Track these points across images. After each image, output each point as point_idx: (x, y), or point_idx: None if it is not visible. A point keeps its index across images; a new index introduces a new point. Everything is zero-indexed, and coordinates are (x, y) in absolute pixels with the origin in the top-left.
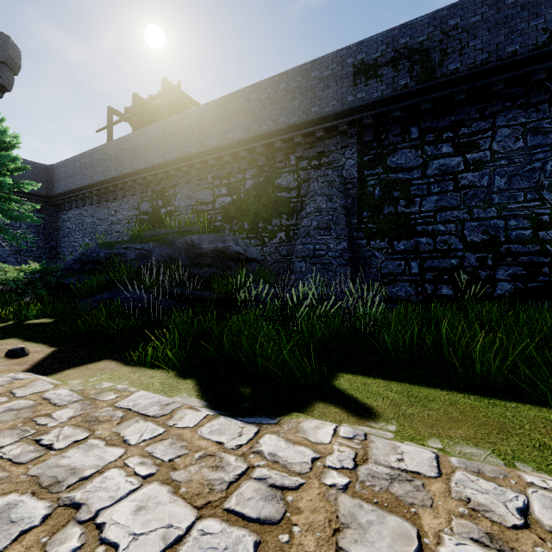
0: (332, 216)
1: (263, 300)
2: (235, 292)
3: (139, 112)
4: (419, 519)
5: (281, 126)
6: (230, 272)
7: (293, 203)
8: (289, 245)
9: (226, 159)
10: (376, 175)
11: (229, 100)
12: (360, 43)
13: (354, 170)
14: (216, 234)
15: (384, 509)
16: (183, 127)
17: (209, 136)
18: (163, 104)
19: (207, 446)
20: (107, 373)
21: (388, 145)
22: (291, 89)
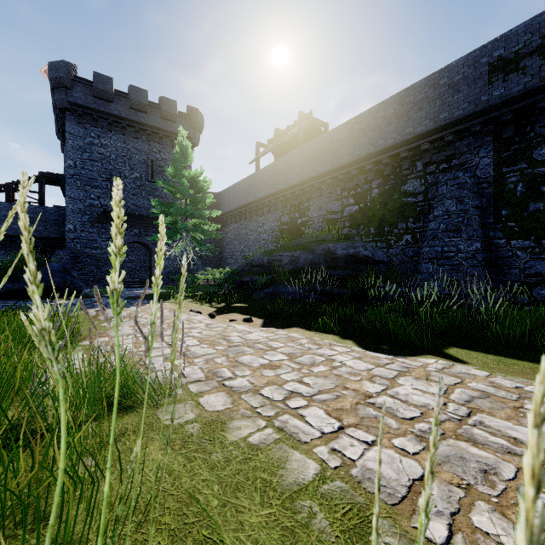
0: (462, 218)
1: (390, 297)
2: (365, 290)
3: (280, 144)
4: (464, 379)
5: (407, 137)
6: (360, 273)
7: (420, 207)
8: (415, 246)
9: (353, 173)
10: (518, 171)
11: (357, 121)
12: (496, 40)
13: (490, 168)
14: (348, 242)
15: (450, 376)
16: (316, 150)
17: (338, 155)
18: (299, 133)
19: (372, 356)
20: (301, 333)
21: (534, 137)
22: (418, 100)
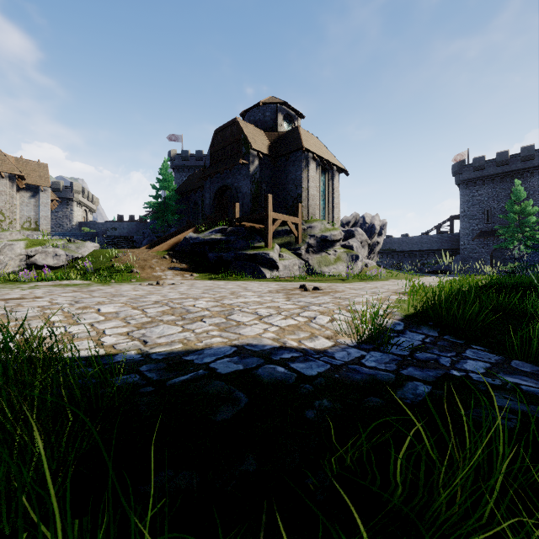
0: None
1: None
2: None
3: None
4: None
5: None
6: None
7: None
8: None
9: None
10: None
11: None
12: None
13: None
14: None
15: None
16: None
17: None
18: None
19: None
20: None
21: None
22: None
